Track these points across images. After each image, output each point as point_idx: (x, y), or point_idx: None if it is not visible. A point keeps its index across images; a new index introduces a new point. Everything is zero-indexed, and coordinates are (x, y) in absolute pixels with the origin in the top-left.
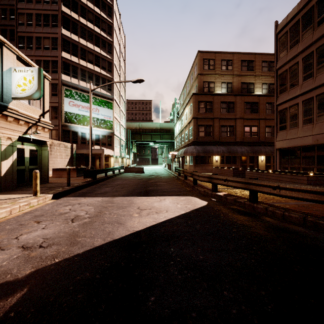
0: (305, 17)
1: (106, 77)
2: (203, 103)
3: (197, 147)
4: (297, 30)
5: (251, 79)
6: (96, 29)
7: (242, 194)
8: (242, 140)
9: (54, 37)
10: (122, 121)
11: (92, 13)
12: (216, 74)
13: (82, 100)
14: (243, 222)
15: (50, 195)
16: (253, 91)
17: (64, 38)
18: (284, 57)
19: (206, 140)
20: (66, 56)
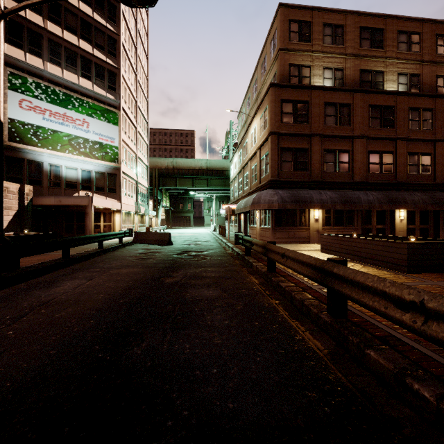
0: None
1: (104, 65)
2: (291, 104)
3: (279, 191)
4: None
5: (379, 65)
6: None
7: None
8: (365, 180)
9: None
10: (142, 153)
11: None
12: (314, 50)
13: (51, 101)
14: None
15: None
16: (382, 88)
17: None
18: None
19: (297, 178)
20: None
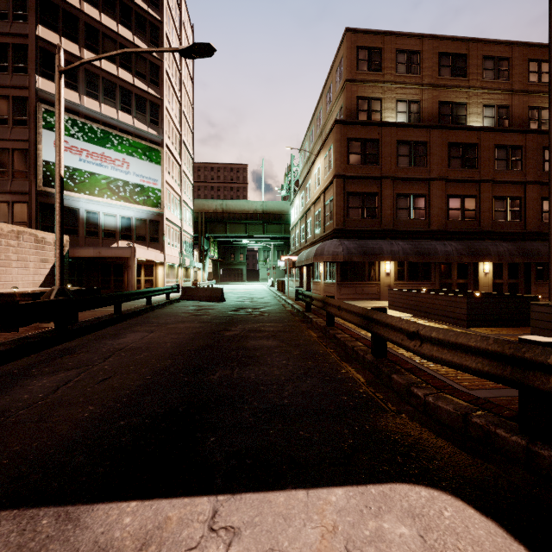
0: None
1: (145, 96)
2: (359, 143)
3: (345, 241)
4: None
5: (461, 96)
6: None
7: None
8: (443, 229)
9: None
10: (187, 195)
11: None
12: (385, 81)
13: (88, 140)
14: None
15: None
16: (464, 122)
17: None
18: None
19: (366, 227)
20: (47, 38)
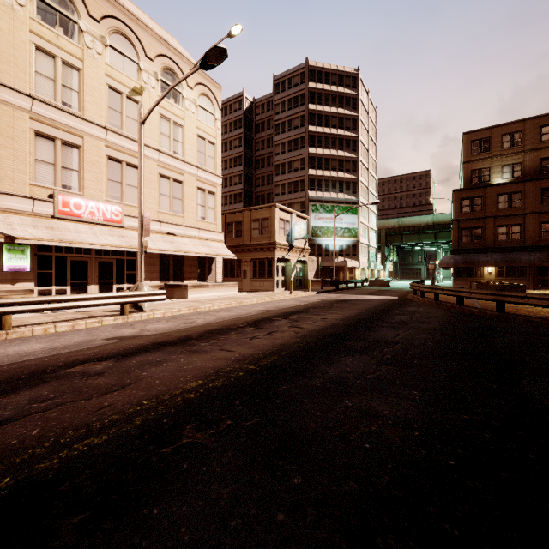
0: None
1: (350, 180)
2: (468, 200)
3: (455, 256)
4: None
5: None
6: (339, 132)
7: (432, 296)
8: (536, 244)
9: (302, 158)
10: (372, 222)
11: (335, 117)
12: (492, 156)
13: (326, 212)
14: (397, 301)
15: (315, 292)
16: None
17: (310, 156)
18: None
19: (473, 247)
20: (311, 173)
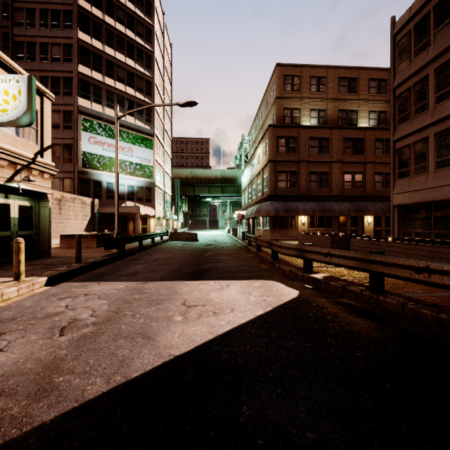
0: (438, 8)
1: (143, 103)
2: (284, 139)
3: (275, 203)
4: (426, 27)
5: (354, 105)
6: (129, 33)
7: (352, 276)
8: (340, 194)
9: (67, 44)
10: (167, 167)
11: (123, 10)
12: (302, 97)
13: (108, 136)
14: (370, 334)
15: (43, 278)
16: (356, 123)
17: (82, 45)
18: (405, 70)
19: (289, 193)
20: (84, 72)
